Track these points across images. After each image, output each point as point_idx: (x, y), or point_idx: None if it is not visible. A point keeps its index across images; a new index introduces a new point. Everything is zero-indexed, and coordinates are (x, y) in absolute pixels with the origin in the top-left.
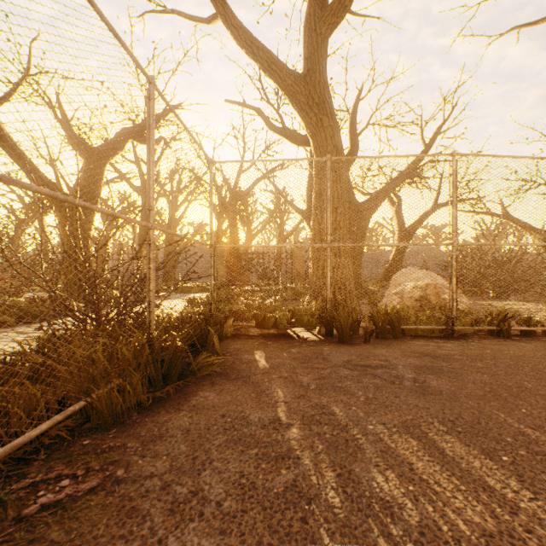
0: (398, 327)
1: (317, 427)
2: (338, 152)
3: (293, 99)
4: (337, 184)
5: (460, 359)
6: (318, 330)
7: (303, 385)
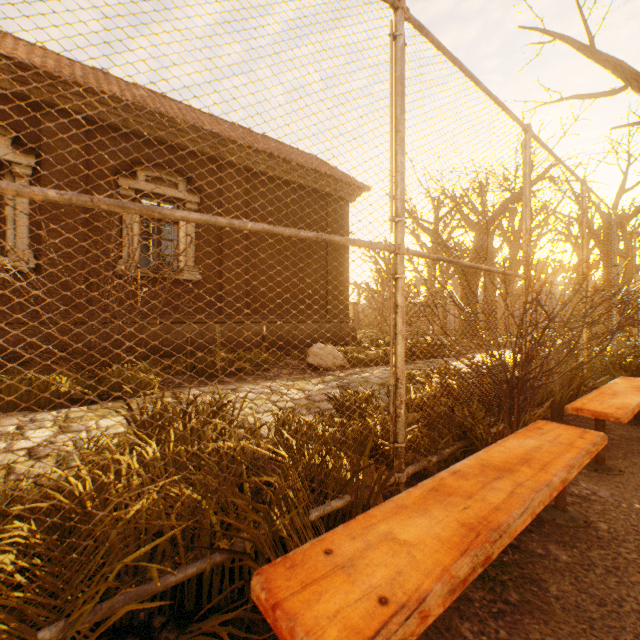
0: None
1: None
2: None
3: None
4: None
5: None
6: None
7: None
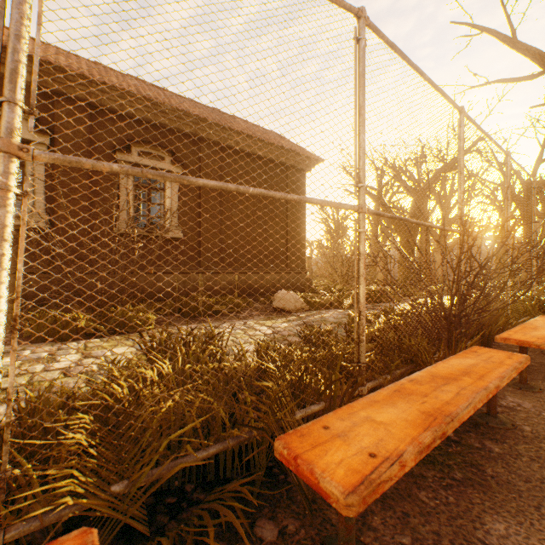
0: None
1: None
2: None
3: None
4: None
5: None
6: None
7: None
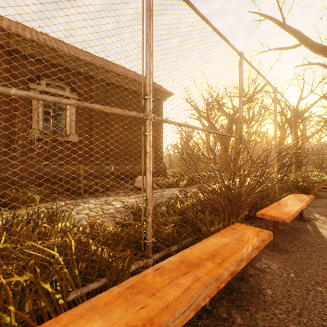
0: None
1: None
2: None
3: None
4: None
5: None
6: None
7: None
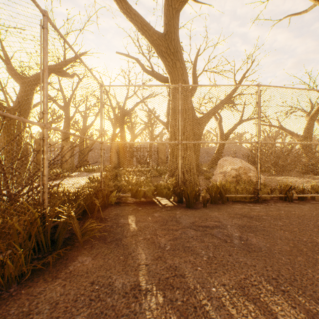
0: (225, 196)
1: (170, 293)
2: (185, 84)
3: (158, 49)
4: (185, 102)
5: (266, 219)
6: (173, 198)
7: (161, 246)
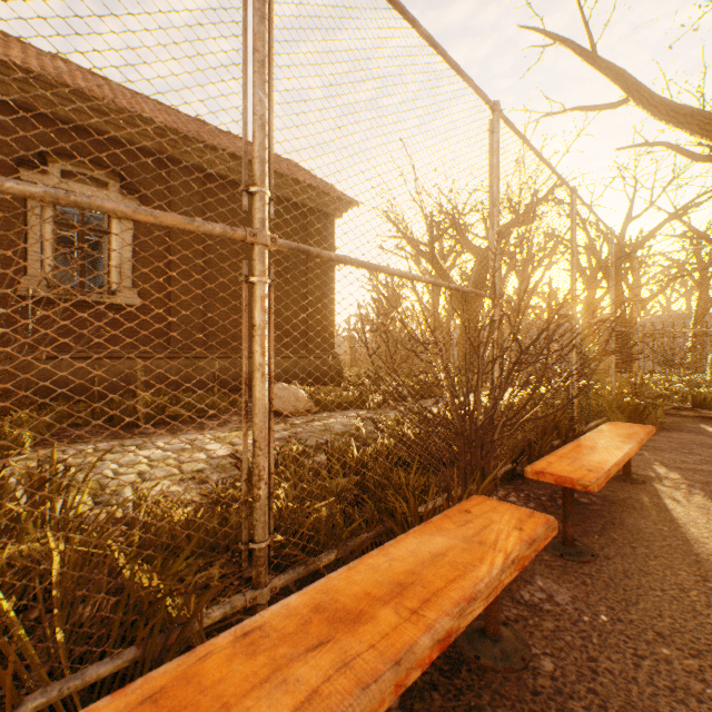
0: None
1: None
2: None
3: None
4: None
5: None
6: None
7: None
